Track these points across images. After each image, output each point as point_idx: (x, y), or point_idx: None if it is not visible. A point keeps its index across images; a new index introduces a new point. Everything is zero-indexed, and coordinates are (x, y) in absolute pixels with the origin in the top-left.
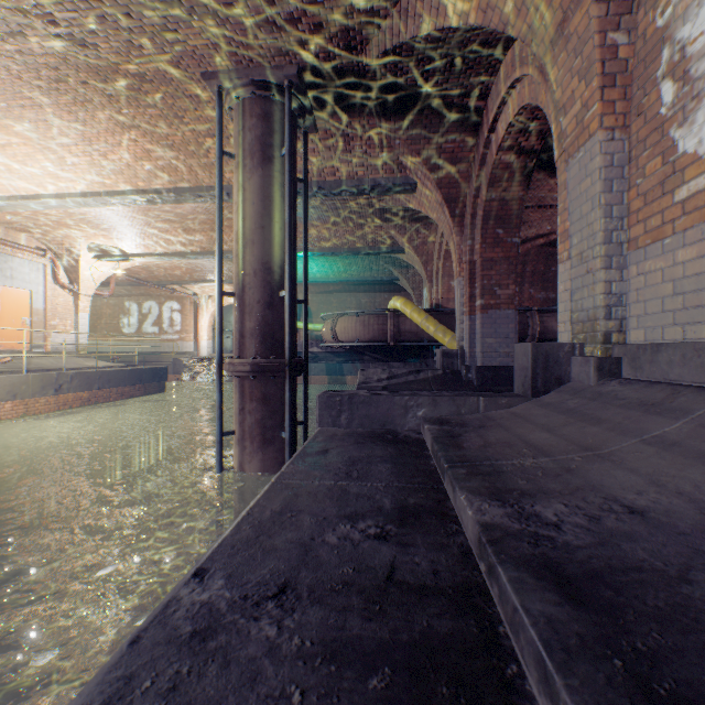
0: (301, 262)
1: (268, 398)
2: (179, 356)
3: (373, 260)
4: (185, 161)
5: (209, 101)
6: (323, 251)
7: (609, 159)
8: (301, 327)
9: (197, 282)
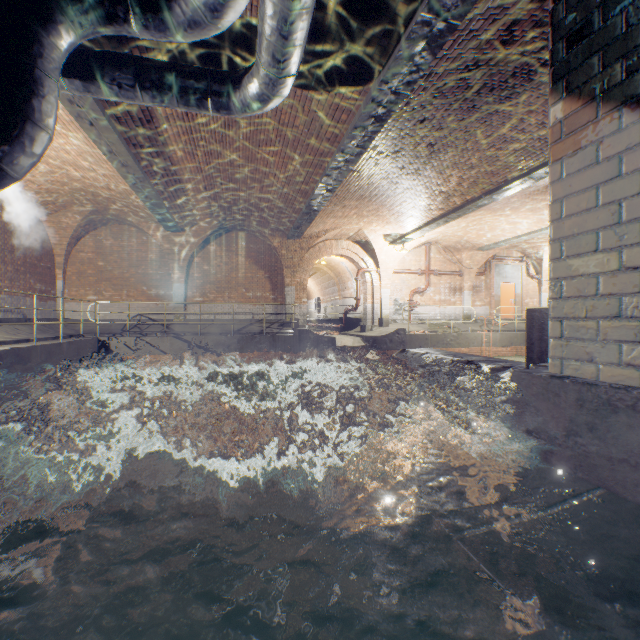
0: None
1: None
2: None
3: None
4: None
5: None
6: None
7: None
8: None
9: None
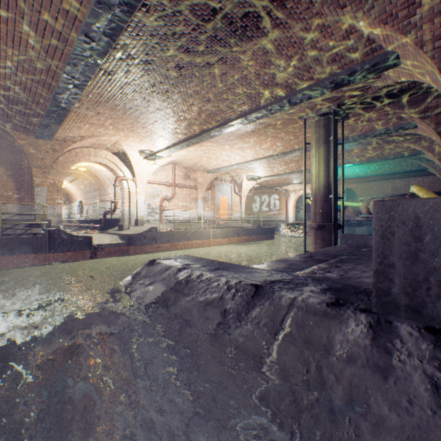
0: (347, 168)
1: (324, 239)
2: (277, 222)
3: (401, 159)
4: (288, 142)
5: (300, 123)
6: (360, 162)
7: None
8: (348, 205)
9: (288, 185)
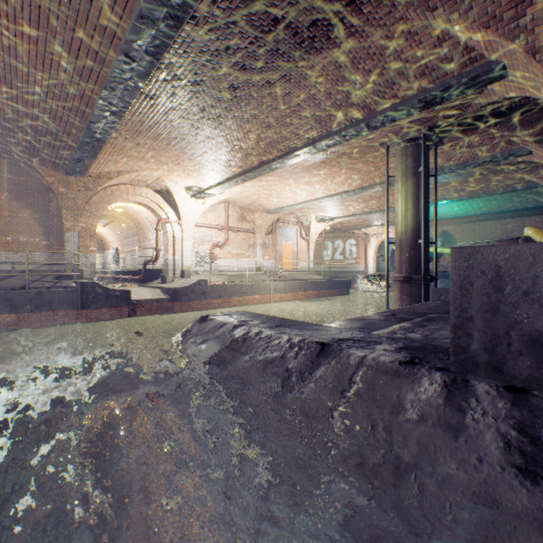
0: (442, 205)
1: (411, 294)
2: (354, 273)
3: (512, 194)
4: (367, 175)
5: (381, 151)
6: (458, 198)
7: None
8: (443, 252)
9: (367, 227)
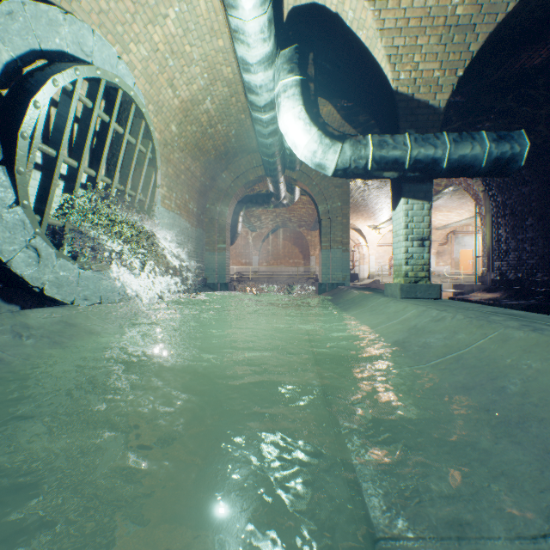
0: None
1: None
2: None
3: None
4: None
5: None
6: None
7: (482, 234)
8: None
9: None
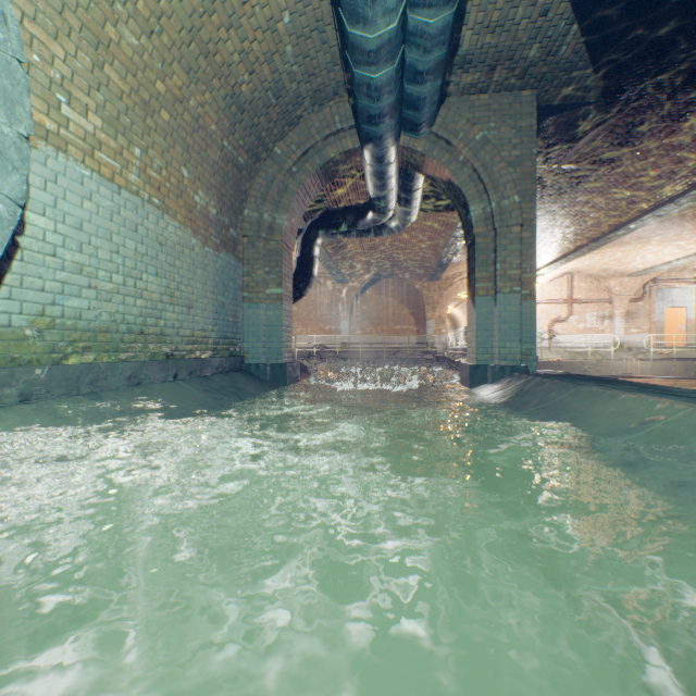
0: None
1: None
2: None
3: None
4: None
5: None
6: None
7: None
8: None
9: None
